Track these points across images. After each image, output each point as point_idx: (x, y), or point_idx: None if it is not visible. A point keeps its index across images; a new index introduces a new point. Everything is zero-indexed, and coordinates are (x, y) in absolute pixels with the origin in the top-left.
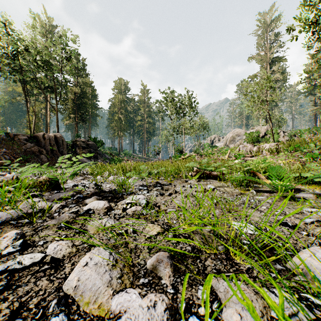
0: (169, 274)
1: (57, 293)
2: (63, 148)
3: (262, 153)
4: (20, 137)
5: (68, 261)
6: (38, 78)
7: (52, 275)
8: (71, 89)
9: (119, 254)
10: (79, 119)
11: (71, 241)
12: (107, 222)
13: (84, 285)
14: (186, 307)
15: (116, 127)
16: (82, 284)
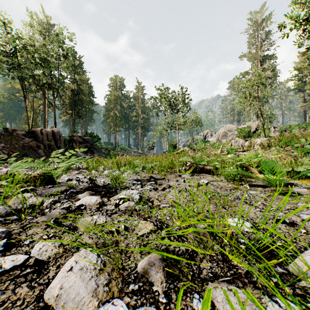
0: (161, 279)
1: (36, 303)
2: (61, 143)
3: (254, 147)
4: (19, 132)
5: (54, 263)
6: (36, 75)
7: (34, 280)
8: (68, 85)
9: (108, 256)
10: (76, 115)
11: (60, 239)
12: (98, 219)
13: (67, 294)
14: None
15: (112, 123)
16: (65, 292)
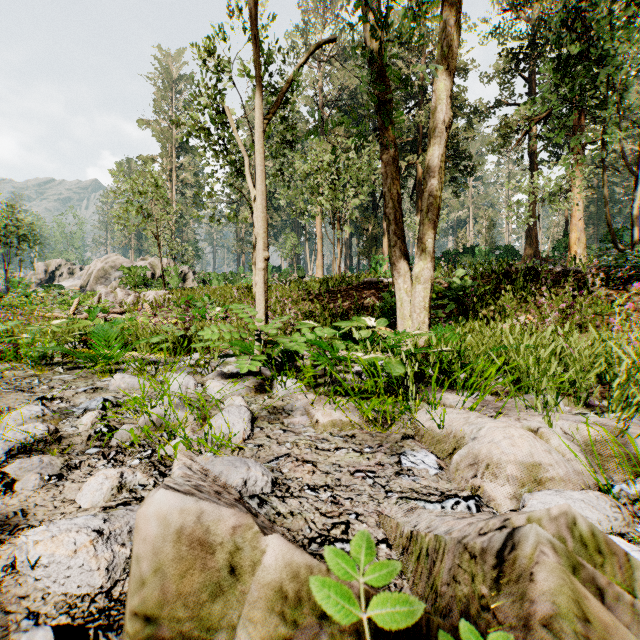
0: None
1: None
2: None
3: (143, 306)
4: None
5: None
6: None
7: None
8: None
9: None
10: None
11: None
12: None
13: None
14: None
15: None
16: None
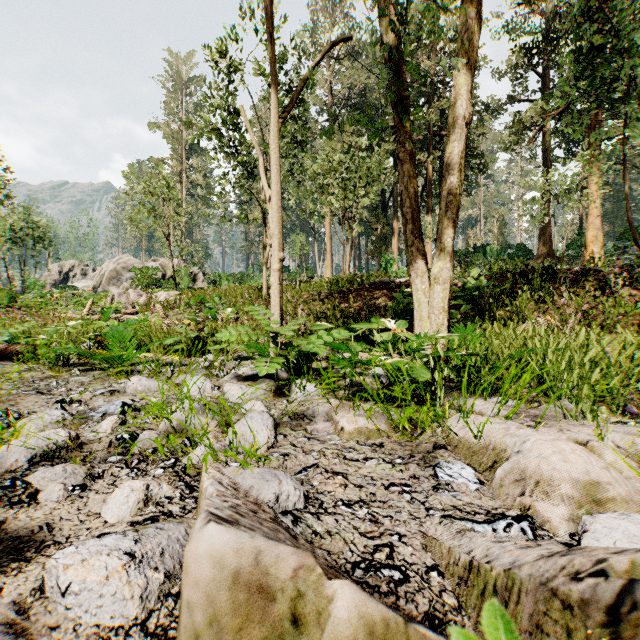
0: None
1: None
2: None
3: (155, 307)
4: None
5: None
6: None
7: None
8: None
9: None
10: None
11: None
12: None
13: None
14: None
15: None
16: None
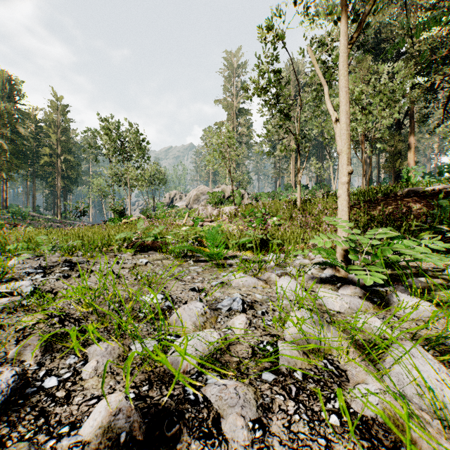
0: (36, 354)
1: None
2: None
3: (222, 217)
4: None
5: None
6: None
7: None
8: None
9: None
10: None
11: None
12: None
13: None
14: (46, 373)
15: None
16: None
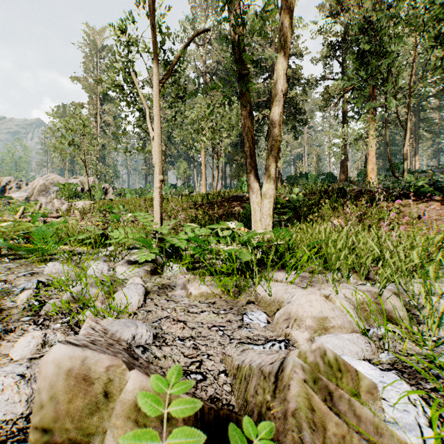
0: None
1: None
2: None
3: (74, 212)
4: None
5: None
6: None
7: None
8: None
9: None
10: None
11: None
12: None
13: None
14: None
15: None
16: None
